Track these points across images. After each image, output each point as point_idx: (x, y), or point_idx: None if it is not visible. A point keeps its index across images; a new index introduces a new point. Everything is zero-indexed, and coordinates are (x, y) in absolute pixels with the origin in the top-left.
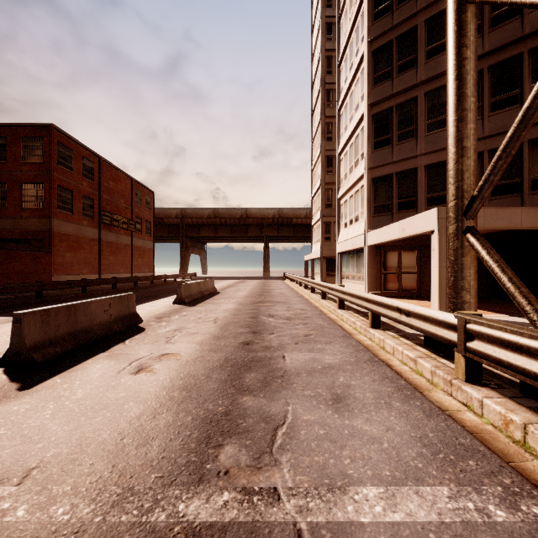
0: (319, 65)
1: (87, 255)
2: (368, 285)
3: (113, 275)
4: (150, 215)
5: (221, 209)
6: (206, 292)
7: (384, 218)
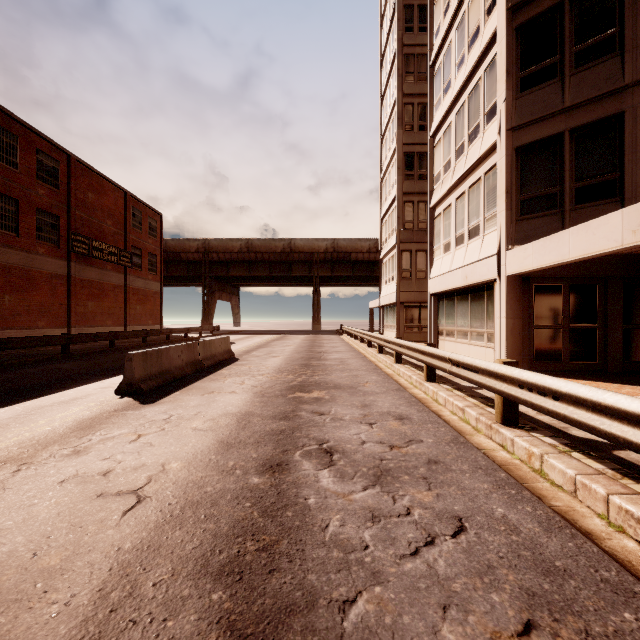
0: (392, 24)
1: (45, 298)
2: (508, 350)
3: (93, 329)
4: (157, 246)
5: (257, 241)
6: (208, 360)
7: (544, 222)
